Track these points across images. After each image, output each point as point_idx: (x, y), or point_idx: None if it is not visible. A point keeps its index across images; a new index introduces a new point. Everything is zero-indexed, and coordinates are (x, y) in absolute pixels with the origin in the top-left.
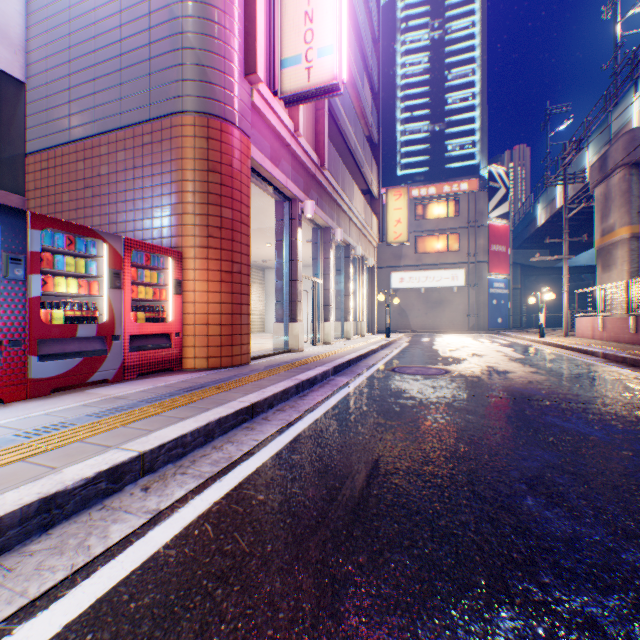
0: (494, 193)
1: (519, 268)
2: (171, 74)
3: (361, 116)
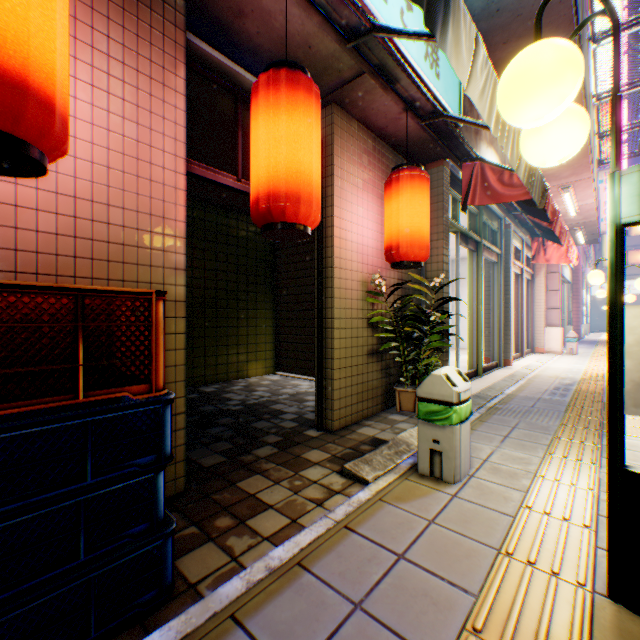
0: None
1: None
2: None
3: None
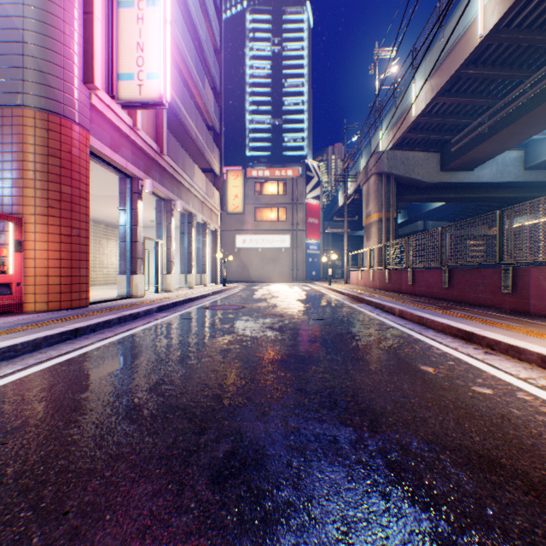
0: (310, 180)
1: (331, 235)
2: (13, 73)
3: (205, 110)
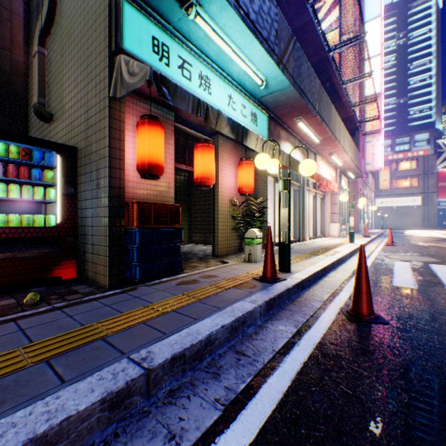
0: (440, 155)
1: None
2: None
3: None
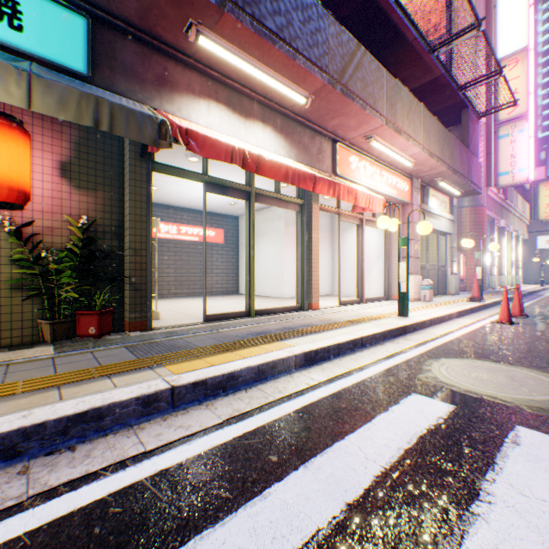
0: None
1: None
2: None
3: None
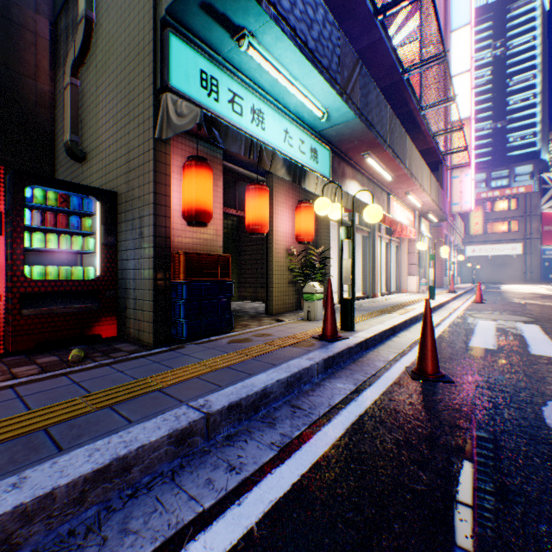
0: (545, 192)
1: None
2: None
3: None
